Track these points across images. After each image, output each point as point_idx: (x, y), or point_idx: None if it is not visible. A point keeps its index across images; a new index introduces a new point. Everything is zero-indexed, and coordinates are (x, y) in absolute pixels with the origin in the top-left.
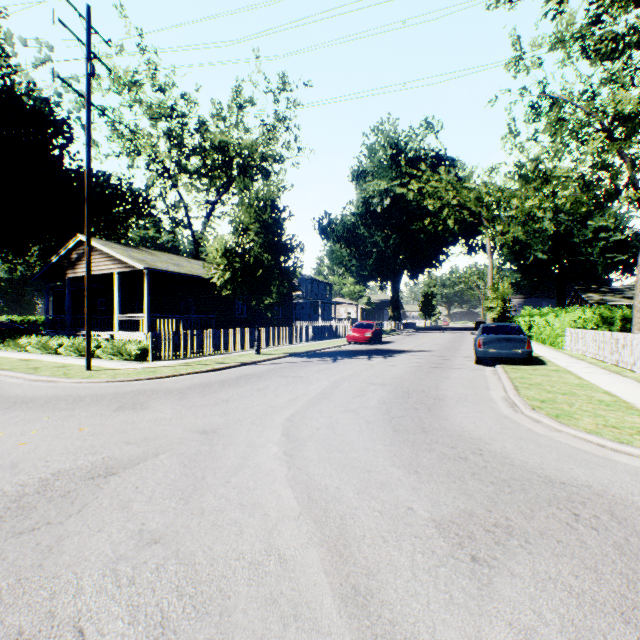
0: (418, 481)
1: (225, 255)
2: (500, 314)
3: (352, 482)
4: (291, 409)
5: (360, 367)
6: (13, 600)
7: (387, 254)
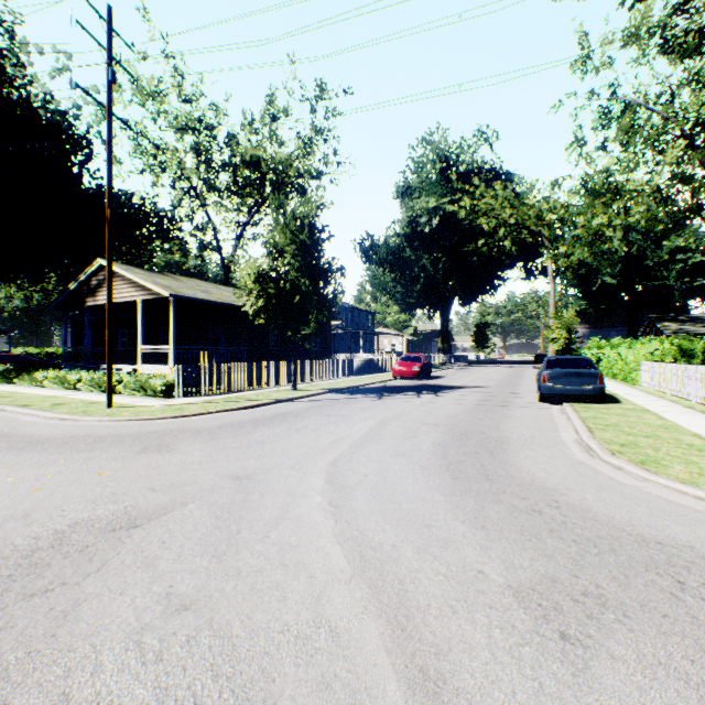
0: (487, 538)
1: (258, 280)
2: (564, 346)
3: (410, 539)
4: (334, 452)
5: (409, 405)
6: (22, 678)
7: (436, 279)
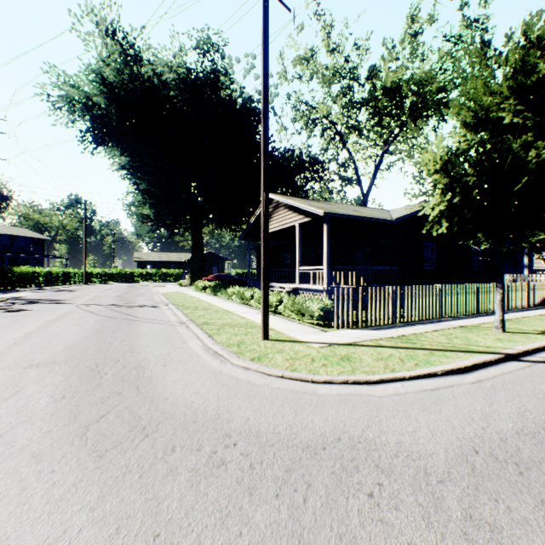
0: None
1: (444, 168)
2: None
3: None
4: None
5: None
6: None
7: None
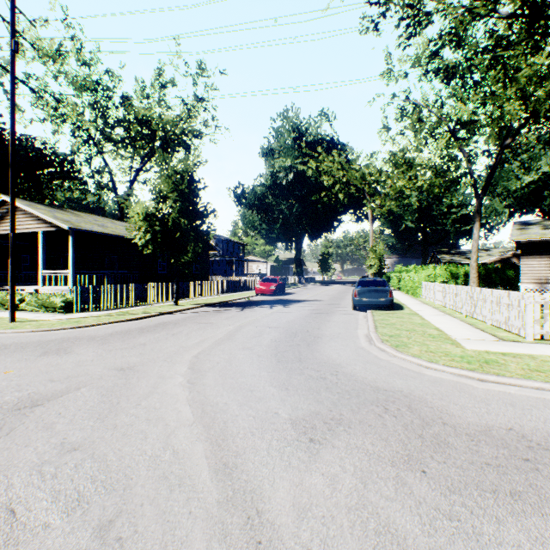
0: (287, 395)
1: (146, 219)
2: (377, 270)
3: (238, 399)
4: (199, 349)
5: (262, 314)
6: None
7: (291, 220)
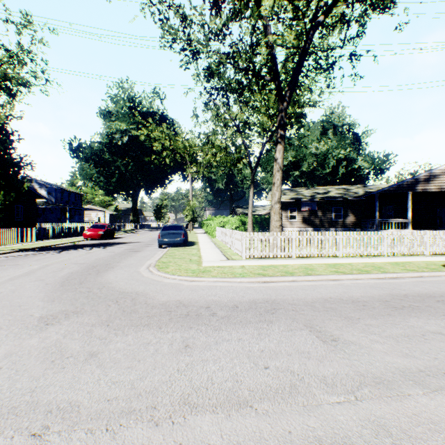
0: (50, 304)
1: None
2: (191, 219)
3: (4, 312)
4: None
5: (77, 255)
6: None
7: (127, 176)
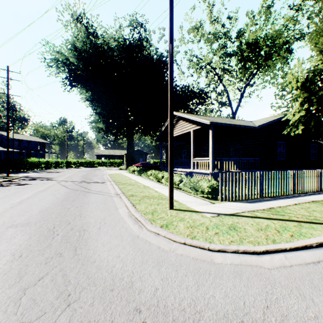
0: None
1: (303, 85)
2: None
3: None
4: None
5: None
6: None
7: None
